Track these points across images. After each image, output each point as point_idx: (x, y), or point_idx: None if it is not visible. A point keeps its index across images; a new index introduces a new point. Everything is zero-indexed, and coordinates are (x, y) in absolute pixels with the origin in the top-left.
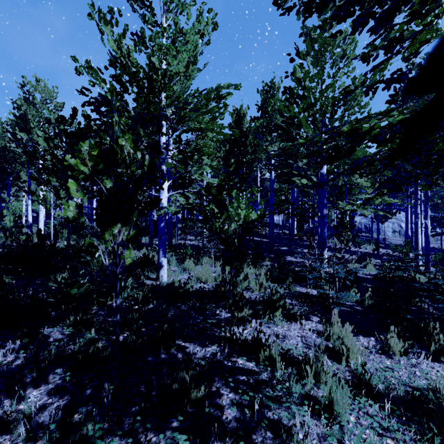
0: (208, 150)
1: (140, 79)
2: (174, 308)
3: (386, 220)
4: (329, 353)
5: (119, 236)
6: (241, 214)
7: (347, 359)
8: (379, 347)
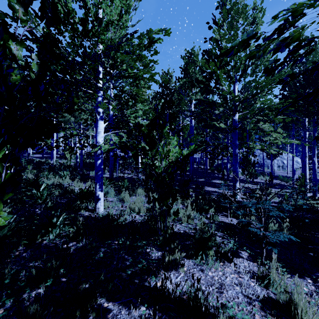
0: (141, 97)
1: (74, 22)
2: (104, 245)
3: (275, 158)
4: (275, 310)
5: None
6: (171, 151)
7: None
8: None
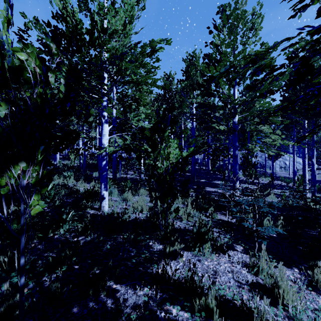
0: (143, 100)
1: (82, 33)
2: (111, 239)
3: (277, 159)
4: (262, 292)
5: (24, 179)
6: (172, 153)
7: (283, 301)
8: (305, 280)
